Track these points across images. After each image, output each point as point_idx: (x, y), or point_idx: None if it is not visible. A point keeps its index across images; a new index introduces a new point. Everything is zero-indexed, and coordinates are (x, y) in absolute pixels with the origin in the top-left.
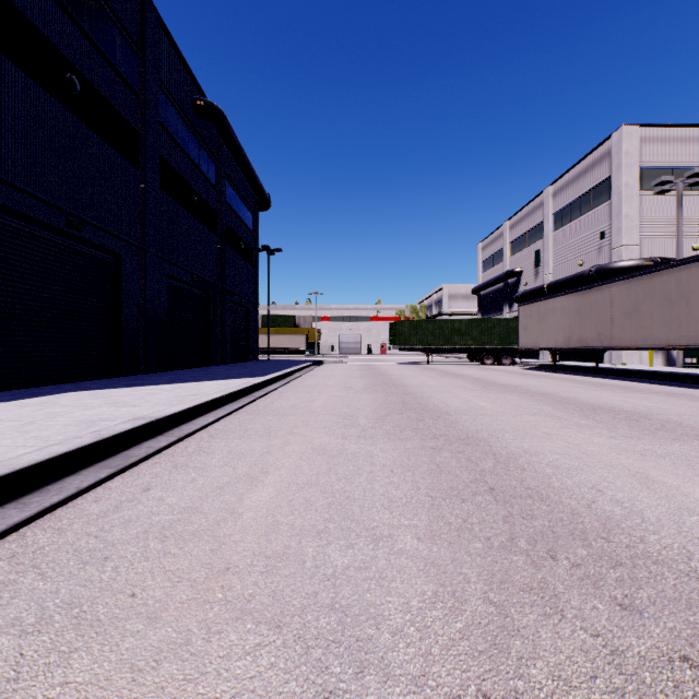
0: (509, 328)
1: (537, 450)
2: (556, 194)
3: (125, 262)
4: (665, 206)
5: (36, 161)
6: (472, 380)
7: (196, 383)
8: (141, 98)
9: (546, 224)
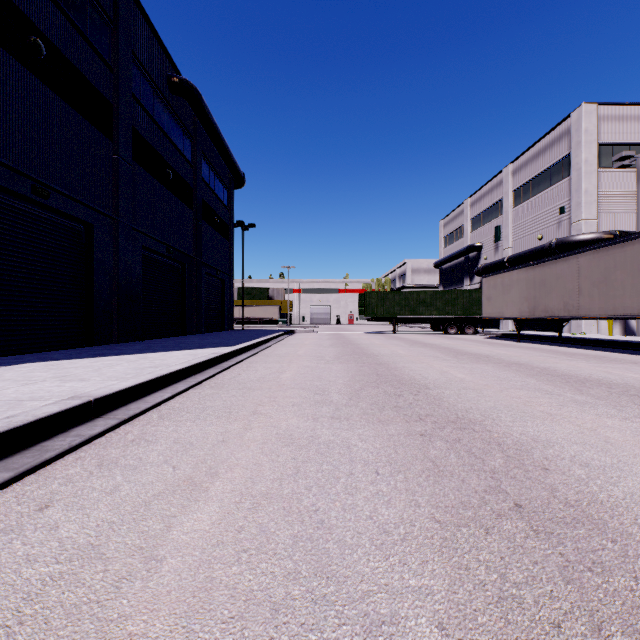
0: (472, 299)
1: (548, 438)
2: (516, 172)
3: (96, 232)
4: (623, 182)
5: None
6: (441, 349)
7: (163, 353)
8: (113, 70)
9: (506, 201)
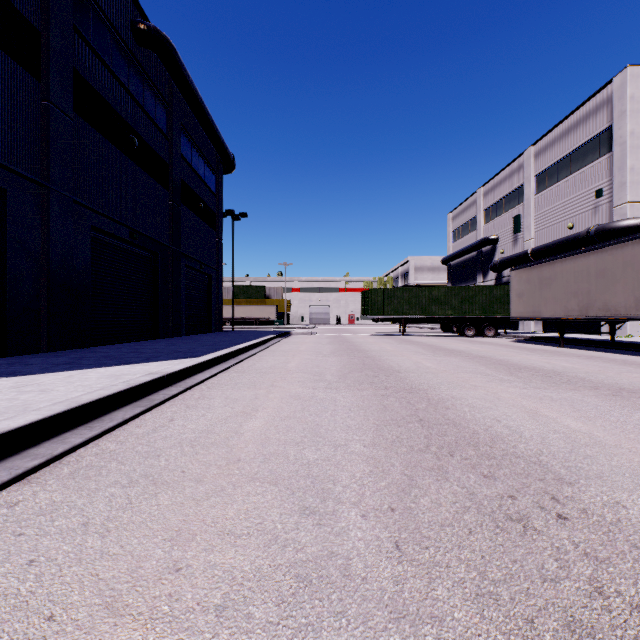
0: (492, 296)
1: None
2: (539, 154)
3: (11, 200)
4: None
5: None
6: (479, 360)
7: (73, 373)
8: None
9: (527, 187)
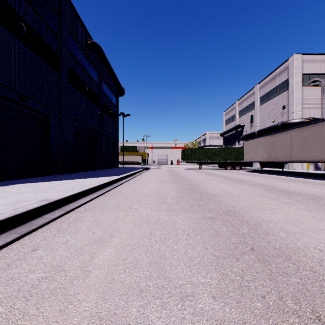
0: (239, 152)
1: (270, 219)
2: (261, 88)
3: (50, 119)
4: (314, 93)
5: (2, 65)
6: (223, 177)
7: (84, 179)
8: (59, 38)
9: (256, 102)
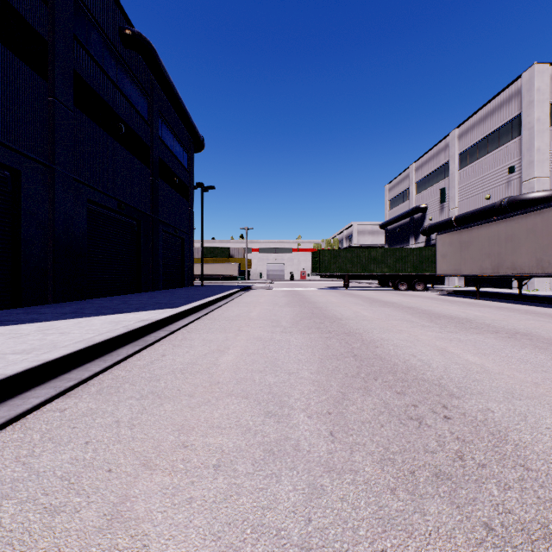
0: (422, 256)
1: None
2: (462, 136)
3: (24, 179)
4: None
5: None
6: (407, 310)
7: (80, 320)
8: (49, 4)
9: (452, 163)
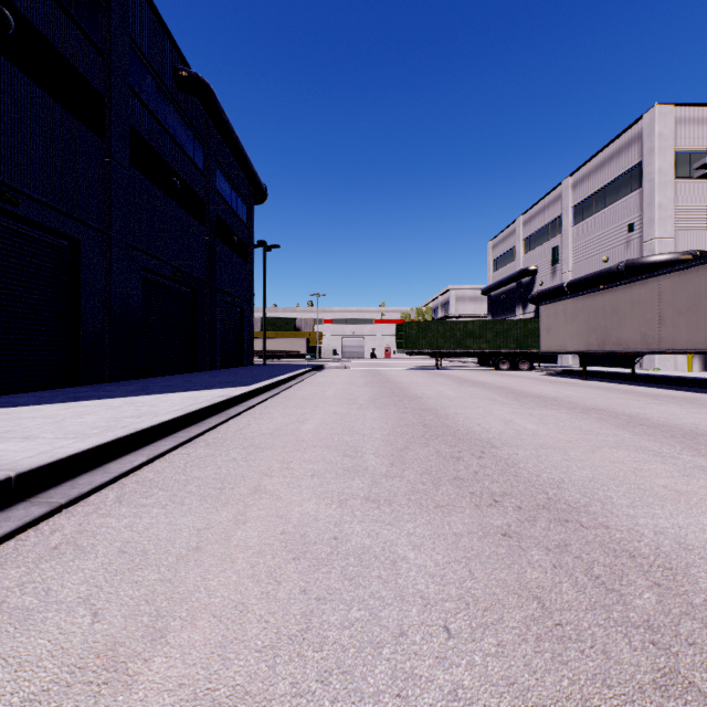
0: (527, 330)
1: (702, 541)
2: (576, 186)
3: (83, 249)
4: (702, 195)
5: None
6: (496, 389)
7: (157, 396)
8: (105, 56)
9: (565, 218)
